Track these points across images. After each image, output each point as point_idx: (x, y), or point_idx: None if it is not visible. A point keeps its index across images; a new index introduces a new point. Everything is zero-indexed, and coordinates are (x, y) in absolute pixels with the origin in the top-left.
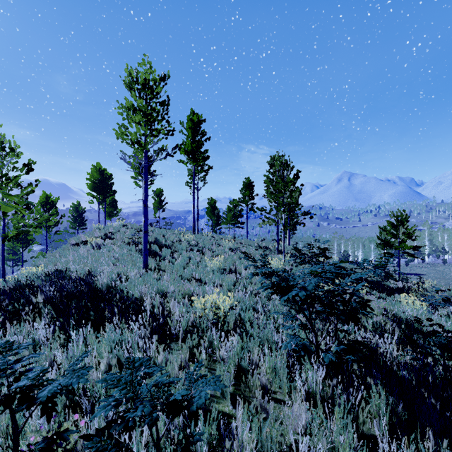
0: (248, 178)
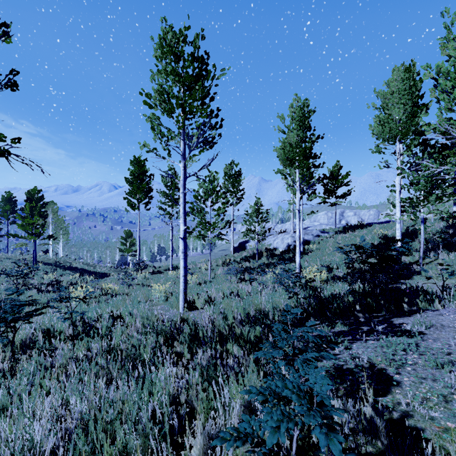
0: (10, 193)
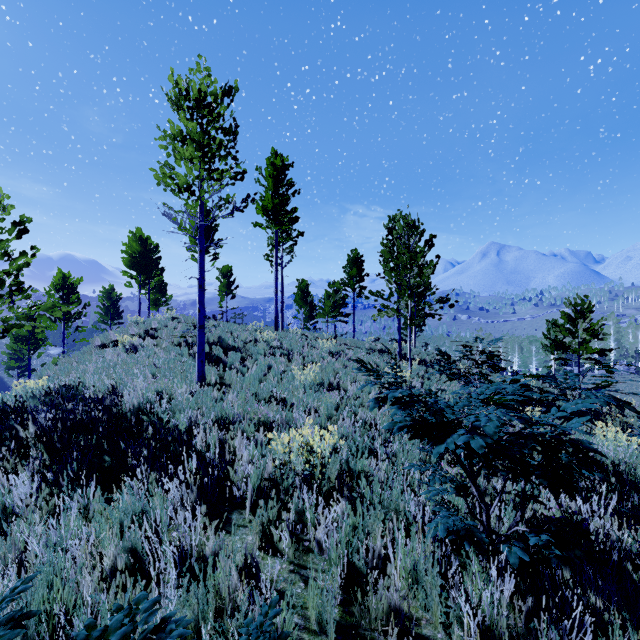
0: (356, 250)
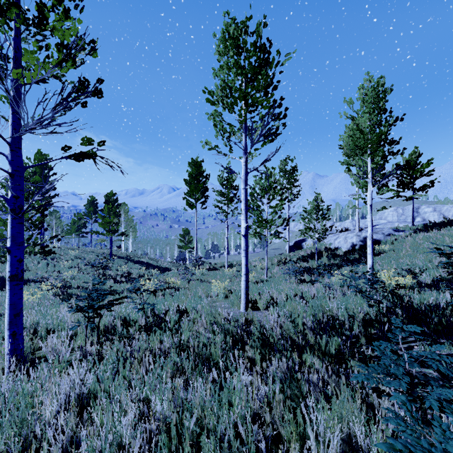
0: (93, 196)
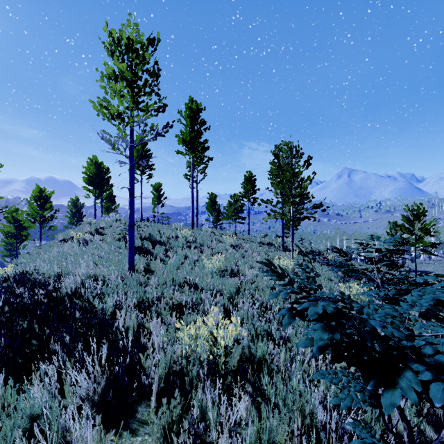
0: (250, 171)
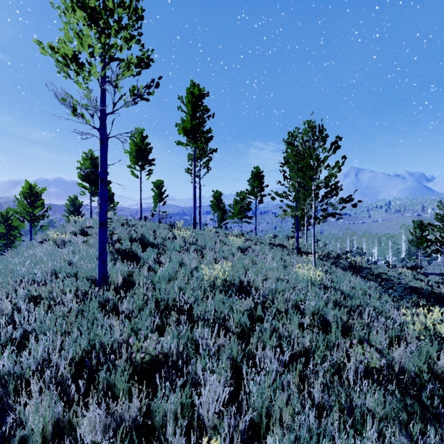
0: (258, 167)
